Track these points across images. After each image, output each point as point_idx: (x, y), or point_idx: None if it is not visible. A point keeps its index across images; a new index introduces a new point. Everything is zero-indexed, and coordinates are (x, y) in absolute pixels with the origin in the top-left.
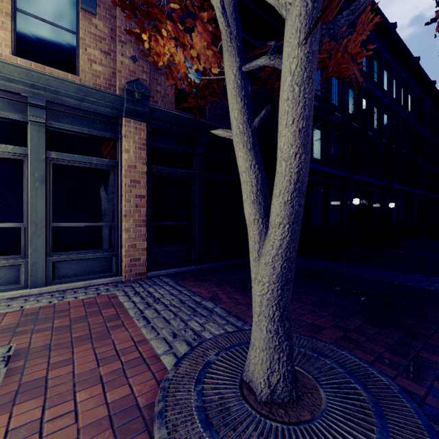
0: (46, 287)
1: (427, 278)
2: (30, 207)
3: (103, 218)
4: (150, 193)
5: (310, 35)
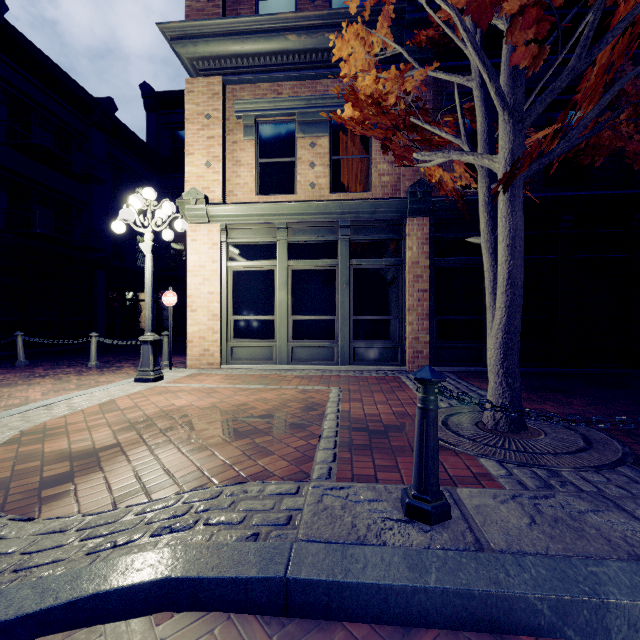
0: (350, 366)
1: None
2: (340, 304)
3: (390, 312)
4: (433, 287)
5: (510, 186)
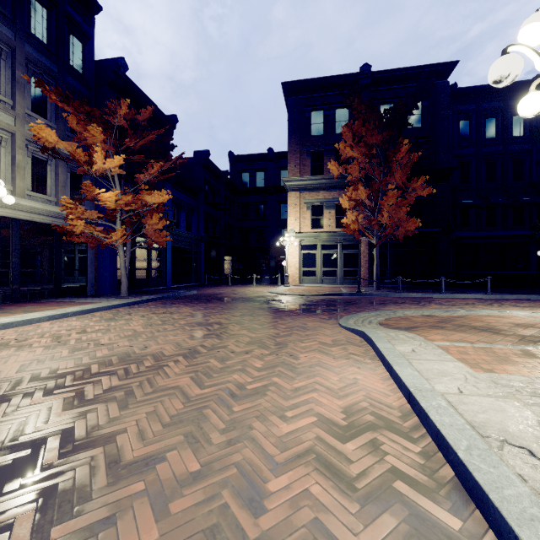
0: (342, 285)
1: (480, 291)
2: (339, 265)
3: (355, 267)
4: (370, 259)
5: (376, 247)
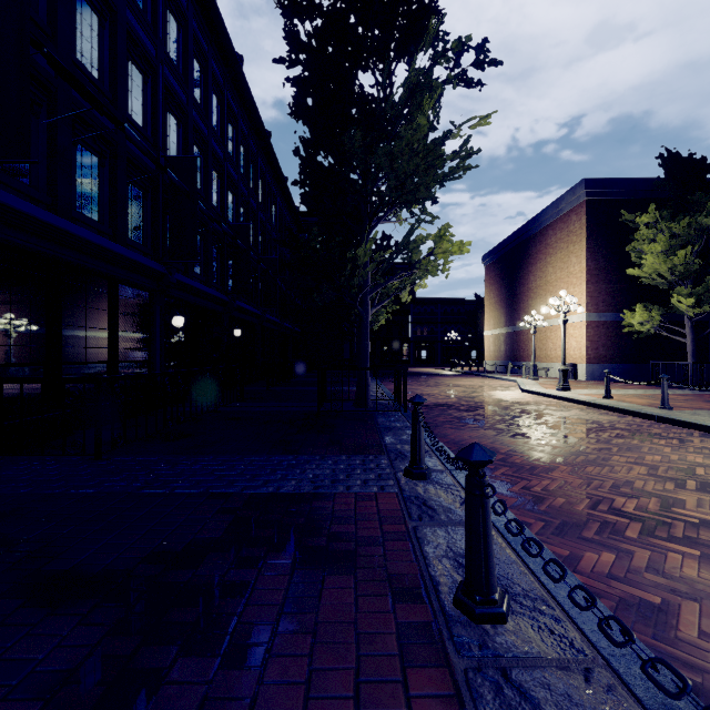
0: None
1: (268, 460)
2: None
3: None
4: None
5: None
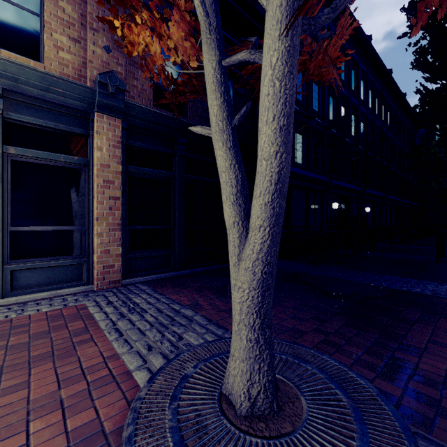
0: (3, 300)
1: (400, 279)
2: None
3: (71, 221)
4: (126, 195)
5: (291, 27)
